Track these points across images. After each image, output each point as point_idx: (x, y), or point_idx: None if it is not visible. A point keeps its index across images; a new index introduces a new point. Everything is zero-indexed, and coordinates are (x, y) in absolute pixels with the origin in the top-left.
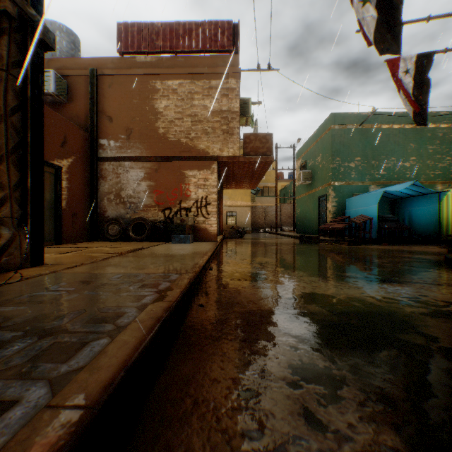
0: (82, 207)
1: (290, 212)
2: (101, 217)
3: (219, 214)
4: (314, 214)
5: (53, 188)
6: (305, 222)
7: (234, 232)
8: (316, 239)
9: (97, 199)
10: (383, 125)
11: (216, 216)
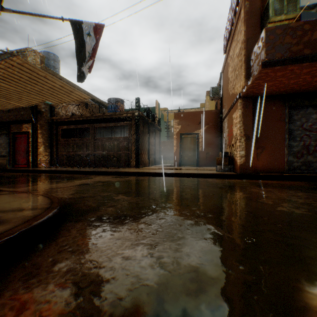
0: (213, 149)
1: None
2: None
3: None
4: None
5: (195, 143)
6: None
7: None
8: None
9: (221, 144)
10: None
11: (239, 149)
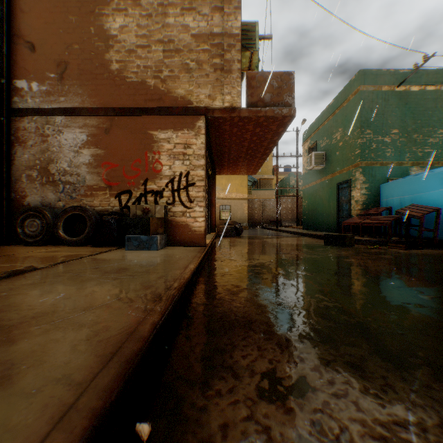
0: None
1: (290, 205)
2: (17, 205)
3: (211, 206)
4: (330, 206)
5: None
6: (315, 217)
7: (229, 229)
8: (350, 239)
9: (9, 177)
10: (427, 86)
11: (203, 204)
